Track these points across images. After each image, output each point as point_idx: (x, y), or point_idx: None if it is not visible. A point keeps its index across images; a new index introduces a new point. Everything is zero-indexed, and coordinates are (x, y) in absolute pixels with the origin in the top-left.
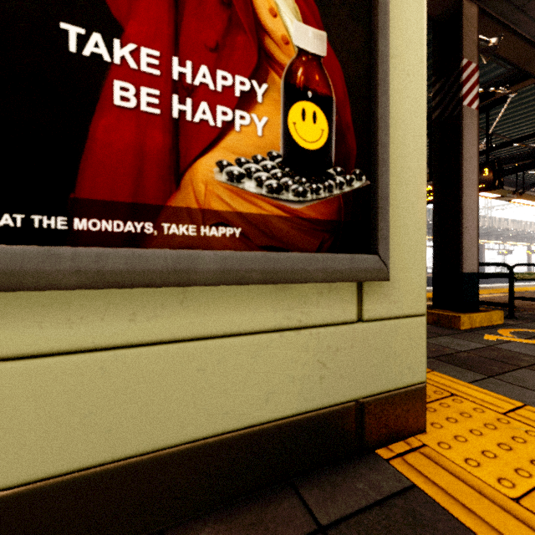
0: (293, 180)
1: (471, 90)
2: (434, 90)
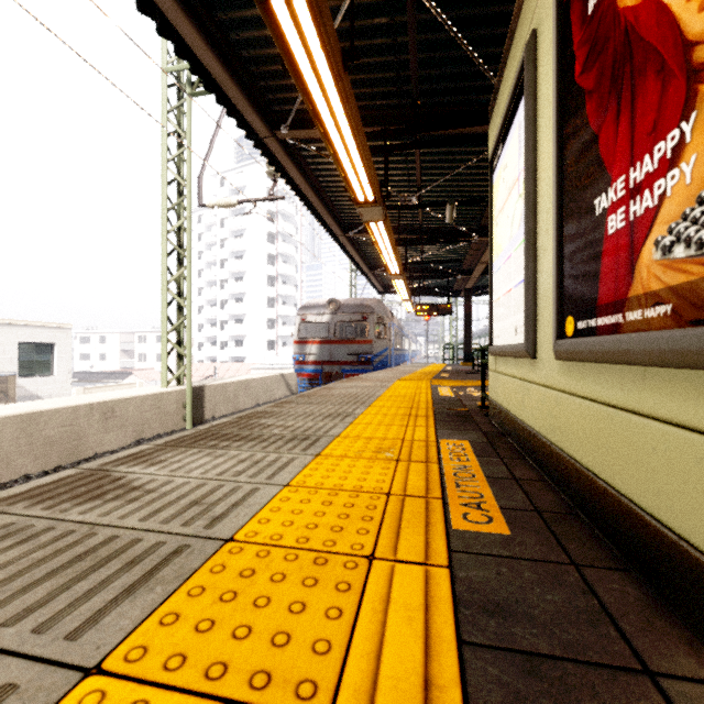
0: None
1: None
2: None
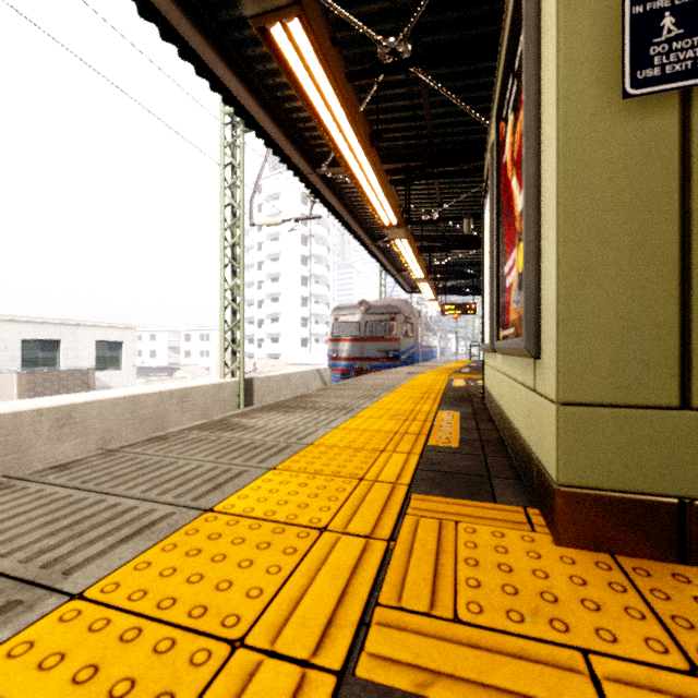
0: (518, 295)
1: None
2: None
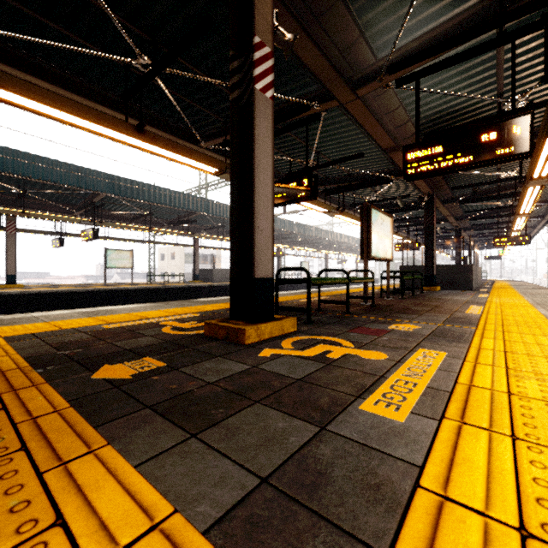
0: None
1: (266, 76)
2: (232, 67)
